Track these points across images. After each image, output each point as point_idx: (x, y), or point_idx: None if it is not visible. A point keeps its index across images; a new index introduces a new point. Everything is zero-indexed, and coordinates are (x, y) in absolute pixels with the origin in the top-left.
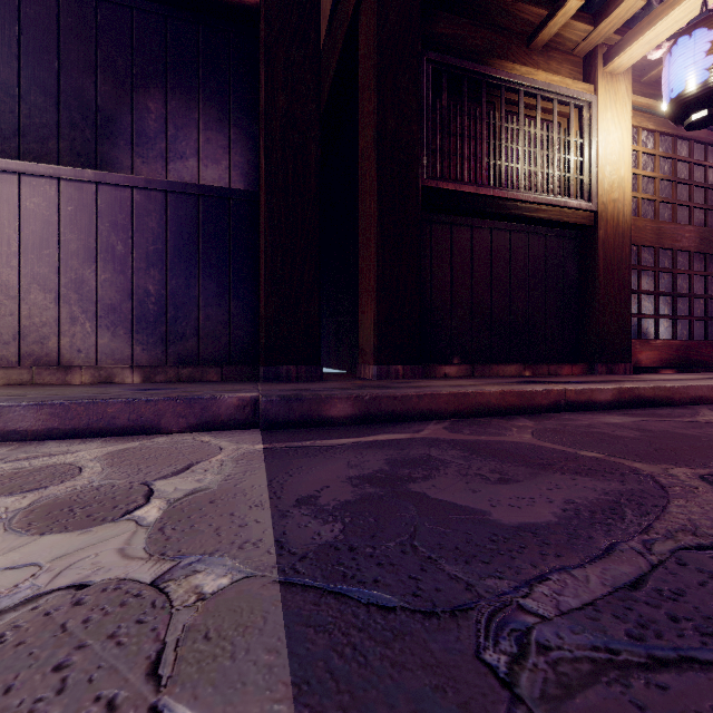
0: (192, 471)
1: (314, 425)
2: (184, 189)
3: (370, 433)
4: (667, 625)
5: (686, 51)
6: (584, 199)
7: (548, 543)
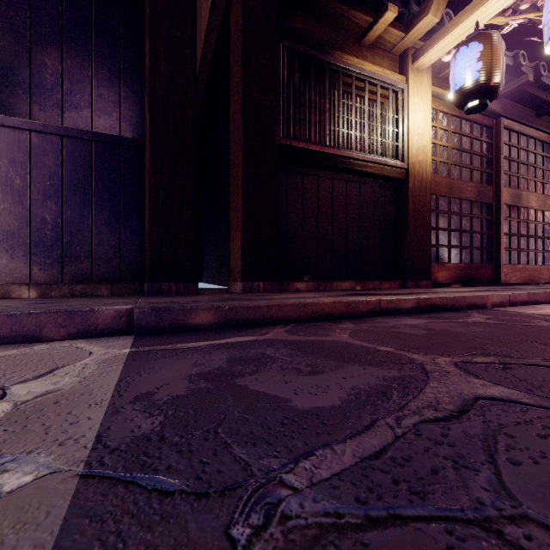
0: (53, 375)
1: (181, 331)
2: (78, 135)
3: (225, 337)
4: (389, 488)
5: (465, 57)
6: (399, 160)
7: (326, 423)
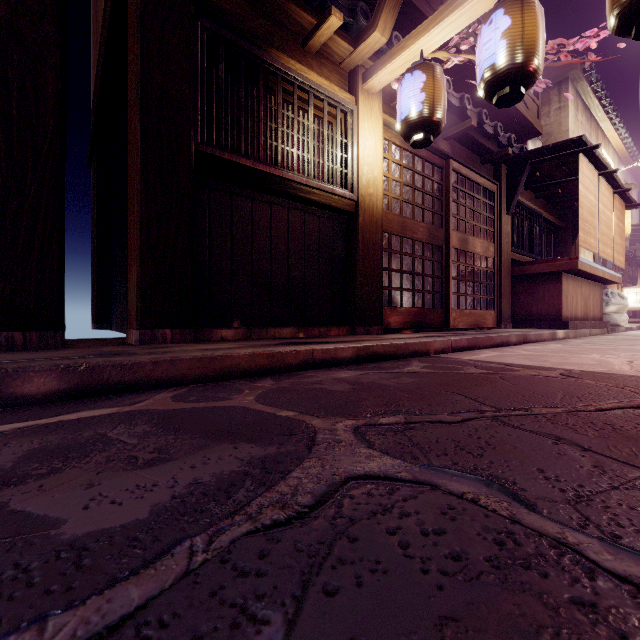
0: None
1: None
2: None
3: (66, 412)
4: None
5: (410, 85)
6: (348, 190)
7: (85, 564)
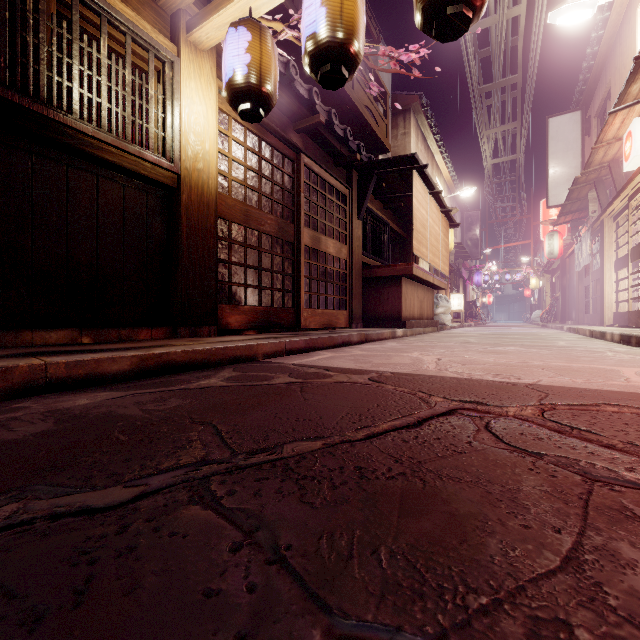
0: None
1: None
2: None
3: None
4: None
5: (234, 42)
6: (166, 158)
7: None
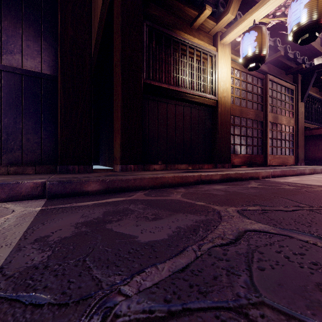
0: None
1: (78, 195)
2: (12, 70)
3: (106, 198)
4: (186, 290)
5: (248, 39)
6: (213, 95)
7: (156, 250)
